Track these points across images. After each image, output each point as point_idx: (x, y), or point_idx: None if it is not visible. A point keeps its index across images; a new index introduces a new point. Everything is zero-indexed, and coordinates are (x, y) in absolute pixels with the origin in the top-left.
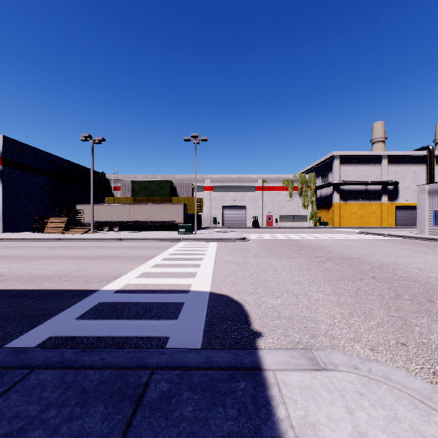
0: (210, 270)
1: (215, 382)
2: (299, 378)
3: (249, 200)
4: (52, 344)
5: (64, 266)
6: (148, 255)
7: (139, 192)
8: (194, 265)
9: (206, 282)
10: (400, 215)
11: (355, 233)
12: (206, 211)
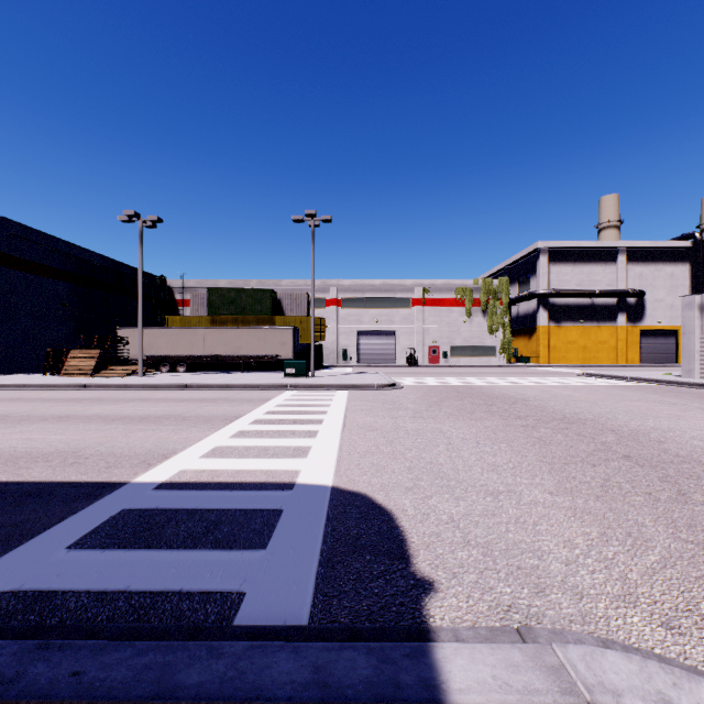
0: (334, 443)
1: None
2: None
3: (401, 322)
4: None
5: (78, 435)
6: (228, 414)
7: (221, 308)
8: (306, 432)
9: (326, 467)
10: (648, 345)
11: (576, 376)
12: (330, 340)
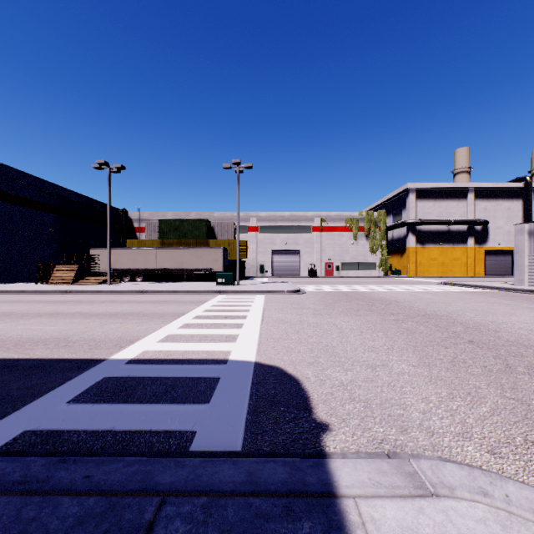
0: (256, 332)
1: (263, 520)
2: (396, 512)
3: (304, 244)
4: (25, 443)
5: (66, 326)
6: (176, 312)
7: (169, 233)
8: (234, 325)
9: (250, 349)
10: (490, 262)
11: (436, 284)
12: (251, 257)
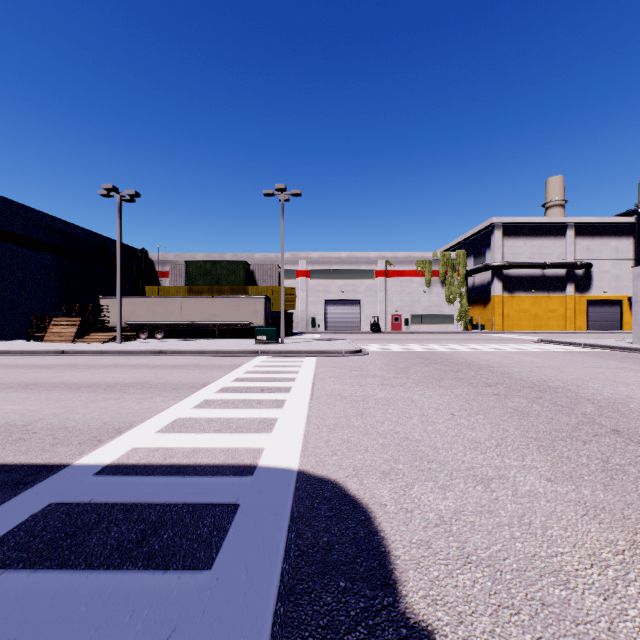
0: (302, 414)
1: None
2: None
3: (365, 292)
4: None
5: (37, 405)
6: (196, 382)
7: (198, 279)
8: (273, 402)
9: (292, 445)
10: (594, 314)
11: (531, 342)
12: (300, 308)
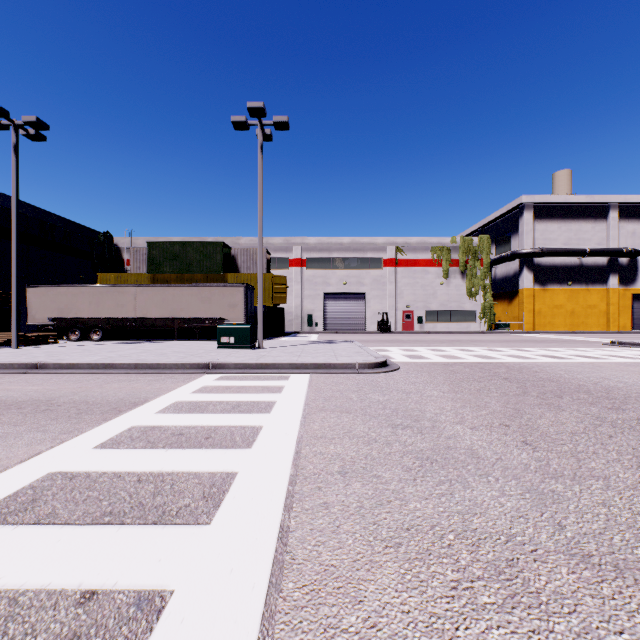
0: None
1: None
2: None
3: (371, 284)
4: None
5: None
6: None
7: (163, 264)
8: None
9: None
10: None
11: (606, 345)
12: (294, 304)
